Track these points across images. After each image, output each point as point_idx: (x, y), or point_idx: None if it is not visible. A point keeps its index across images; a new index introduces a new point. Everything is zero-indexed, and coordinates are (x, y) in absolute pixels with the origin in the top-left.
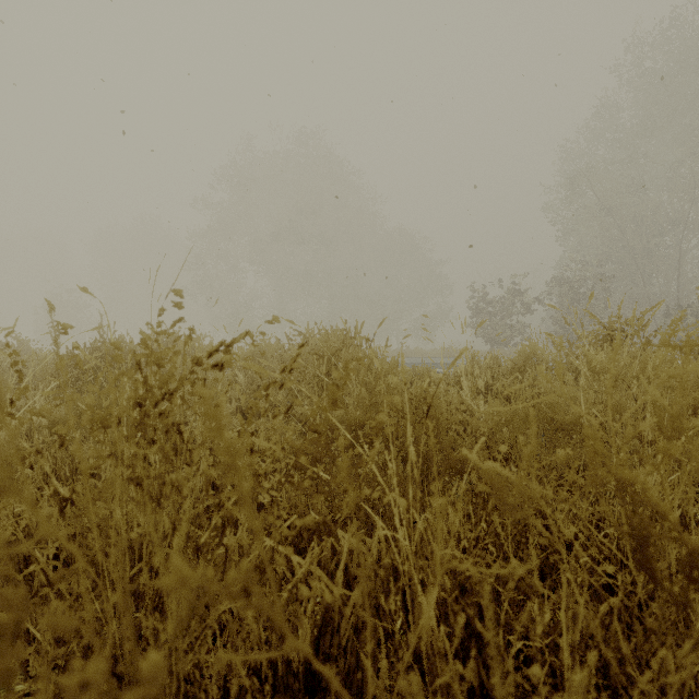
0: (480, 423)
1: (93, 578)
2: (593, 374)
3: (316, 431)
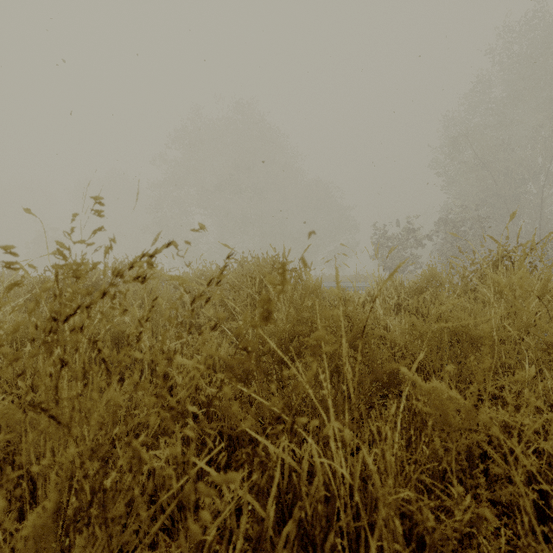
0: (395, 336)
1: (28, 490)
2: (495, 292)
3: (245, 349)
